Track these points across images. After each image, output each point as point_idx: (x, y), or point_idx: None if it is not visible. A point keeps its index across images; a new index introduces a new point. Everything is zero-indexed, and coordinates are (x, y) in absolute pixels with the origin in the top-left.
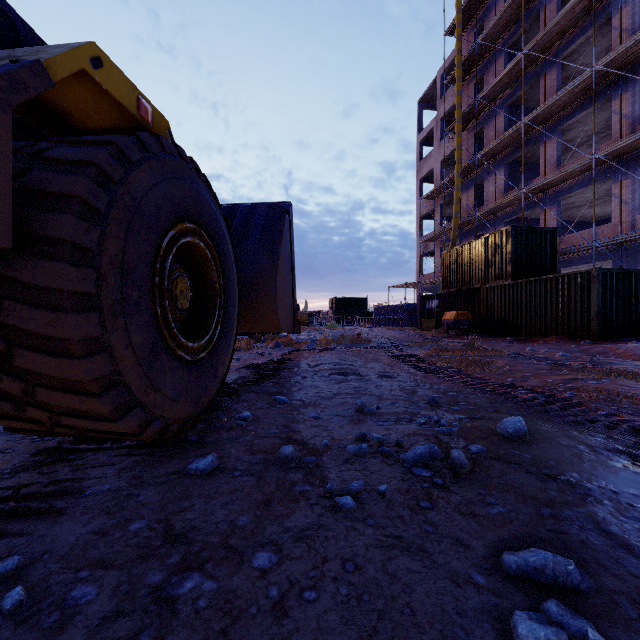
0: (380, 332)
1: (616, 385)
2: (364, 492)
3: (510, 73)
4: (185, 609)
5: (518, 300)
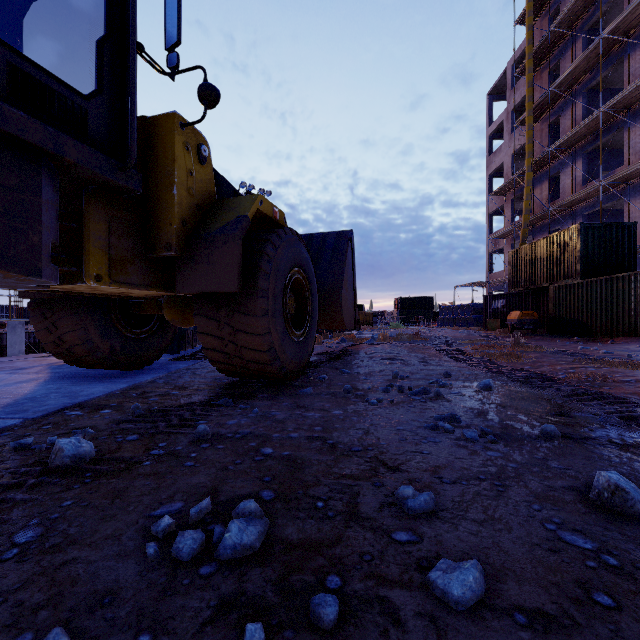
0: (441, 331)
1: (609, 371)
2: (384, 402)
3: (587, 59)
4: (311, 417)
5: (588, 299)
